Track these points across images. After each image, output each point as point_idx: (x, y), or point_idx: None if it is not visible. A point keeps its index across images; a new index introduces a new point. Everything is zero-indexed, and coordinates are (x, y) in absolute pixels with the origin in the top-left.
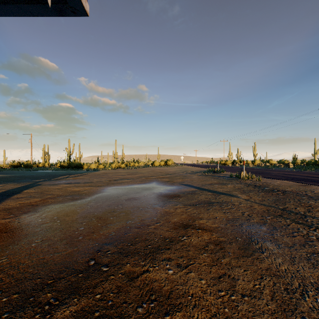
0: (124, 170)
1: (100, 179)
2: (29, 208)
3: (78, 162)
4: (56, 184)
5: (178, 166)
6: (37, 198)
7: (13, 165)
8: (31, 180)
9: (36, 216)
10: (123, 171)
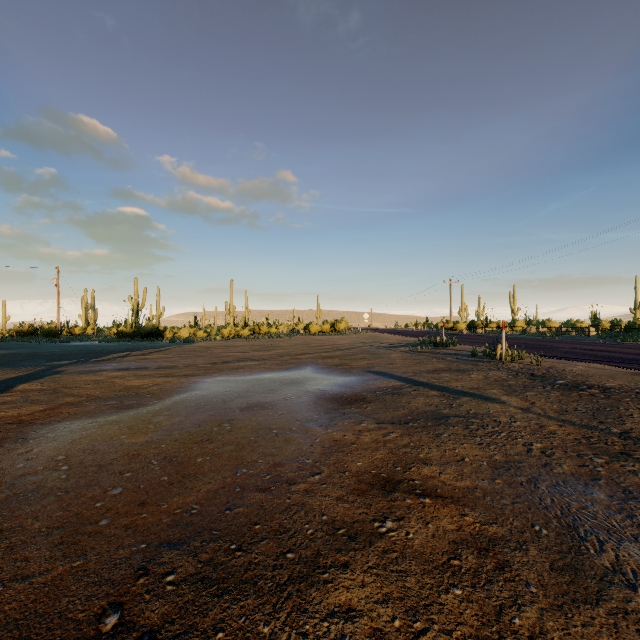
0: (247, 341)
1: (194, 361)
2: (10, 429)
3: (152, 325)
4: (94, 370)
5: (359, 334)
6: (38, 405)
7: (21, 332)
8: (44, 363)
9: (16, 453)
10: (245, 343)
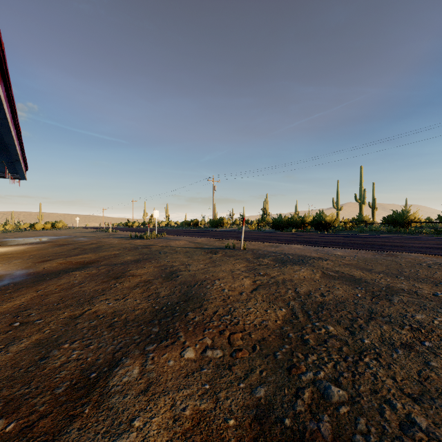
0: None
1: None
2: None
3: None
4: None
5: (72, 229)
6: None
7: None
8: None
9: None
10: None
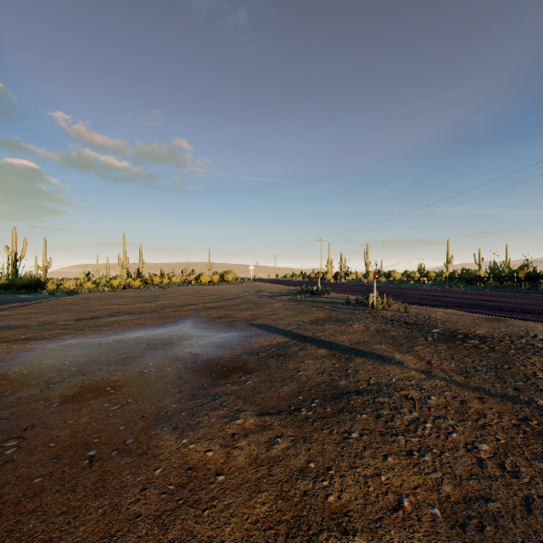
0: (136, 291)
1: (57, 317)
2: None
3: (31, 277)
4: None
5: (245, 283)
6: None
7: None
8: None
9: None
10: (133, 294)
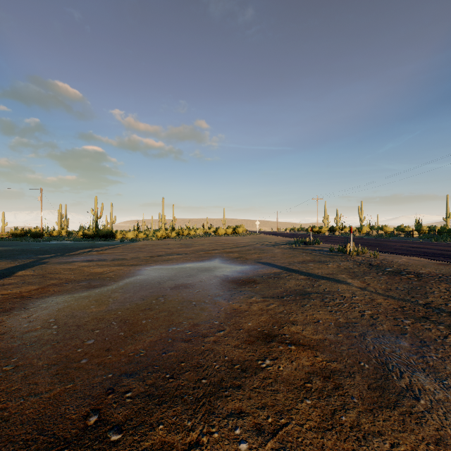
0: (174, 240)
1: (138, 254)
2: (16, 302)
3: (108, 229)
4: (69, 261)
5: (252, 235)
6: (33, 285)
7: (15, 234)
8: (34, 256)
9: (21, 317)
10: (172, 242)
